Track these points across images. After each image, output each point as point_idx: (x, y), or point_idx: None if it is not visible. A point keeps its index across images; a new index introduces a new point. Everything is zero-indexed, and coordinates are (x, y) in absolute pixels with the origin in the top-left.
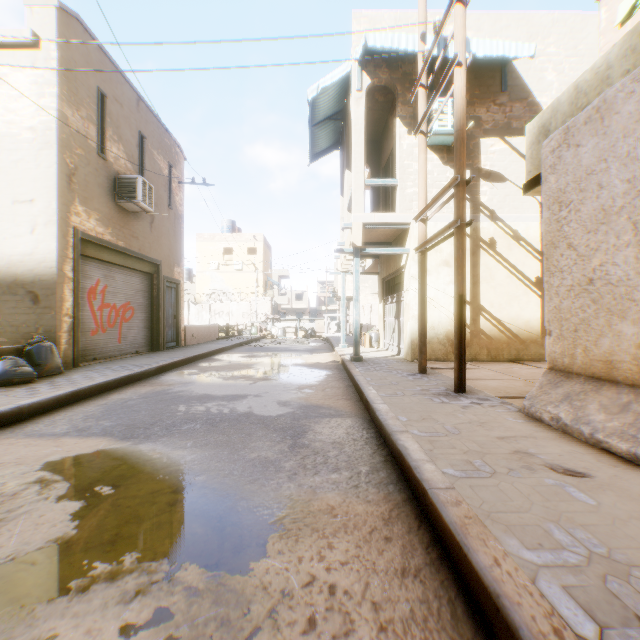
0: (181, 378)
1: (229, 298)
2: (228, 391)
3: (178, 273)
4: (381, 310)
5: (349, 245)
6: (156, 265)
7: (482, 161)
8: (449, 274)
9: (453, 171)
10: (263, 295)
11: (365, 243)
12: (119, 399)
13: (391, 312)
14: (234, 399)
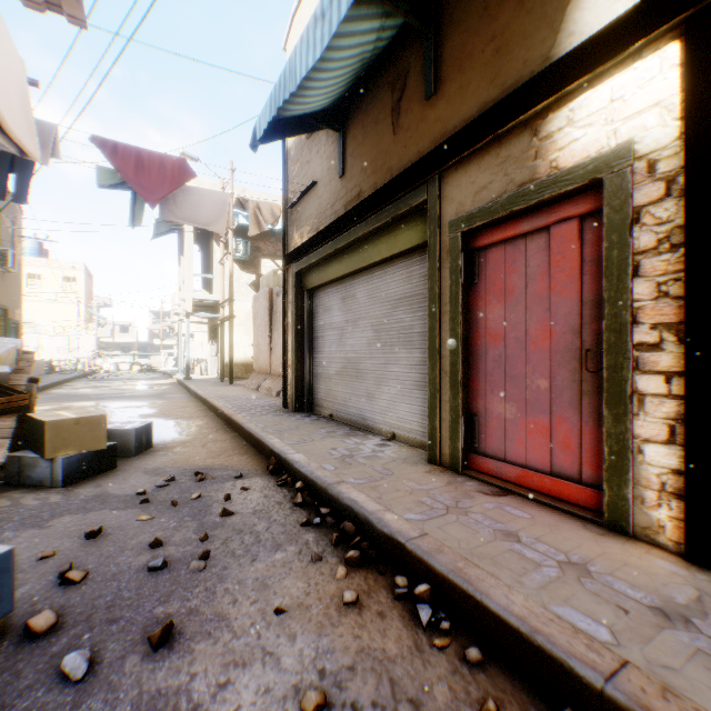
0: (68, 391)
1: (38, 331)
2: (112, 393)
3: (20, 315)
4: (209, 349)
5: (184, 309)
6: (5, 309)
7: (262, 271)
8: (244, 330)
9: (246, 274)
10: (87, 329)
11: (196, 305)
12: (48, 397)
13: (215, 350)
14: (120, 394)
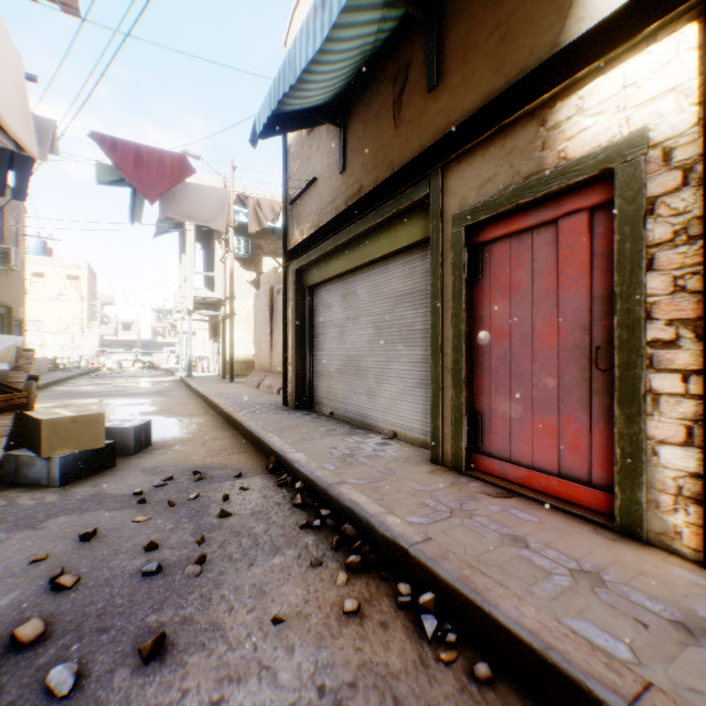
0: (70, 389)
1: (42, 328)
2: (114, 390)
3: (24, 312)
4: (210, 346)
5: (185, 307)
6: (9, 307)
7: (263, 268)
8: (245, 328)
9: (247, 272)
10: (90, 327)
11: (197, 303)
12: (50, 394)
13: (216, 348)
14: (122, 391)
